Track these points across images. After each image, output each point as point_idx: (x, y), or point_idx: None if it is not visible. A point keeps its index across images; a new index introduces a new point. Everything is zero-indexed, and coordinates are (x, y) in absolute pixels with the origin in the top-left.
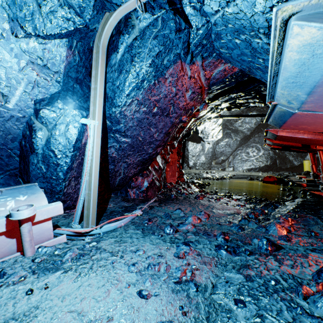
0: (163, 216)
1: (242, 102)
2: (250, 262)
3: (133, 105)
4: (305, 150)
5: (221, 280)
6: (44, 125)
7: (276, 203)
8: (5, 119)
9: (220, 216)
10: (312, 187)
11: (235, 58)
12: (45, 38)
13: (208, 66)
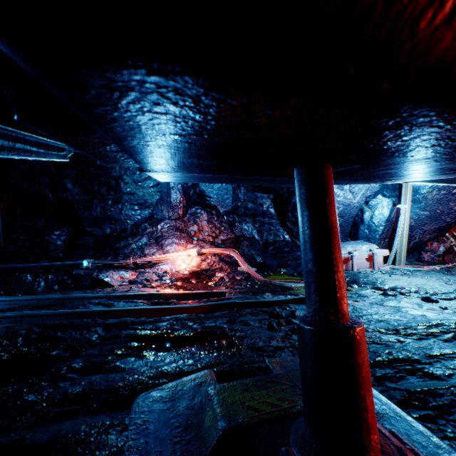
0: None
1: None
2: None
3: (433, 191)
4: None
5: None
6: (369, 209)
7: None
8: (351, 208)
9: None
10: None
11: None
12: None
13: None
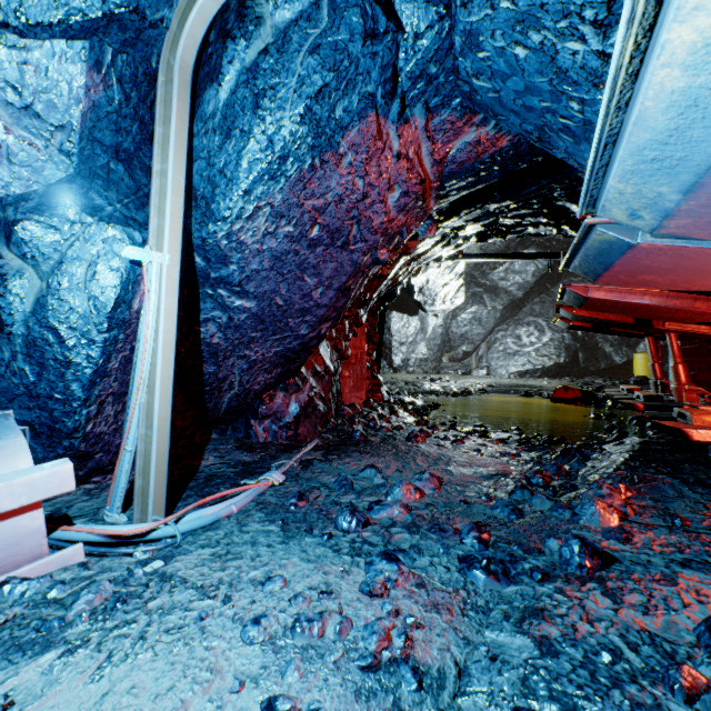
0: (334, 485)
1: (511, 223)
2: (546, 600)
3: (261, 218)
4: (640, 331)
5: (479, 655)
6: (28, 264)
7: (585, 448)
8: None
9: (466, 481)
10: (657, 412)
11: (509, 103)
12: (24, 32)
13: (441, 132)
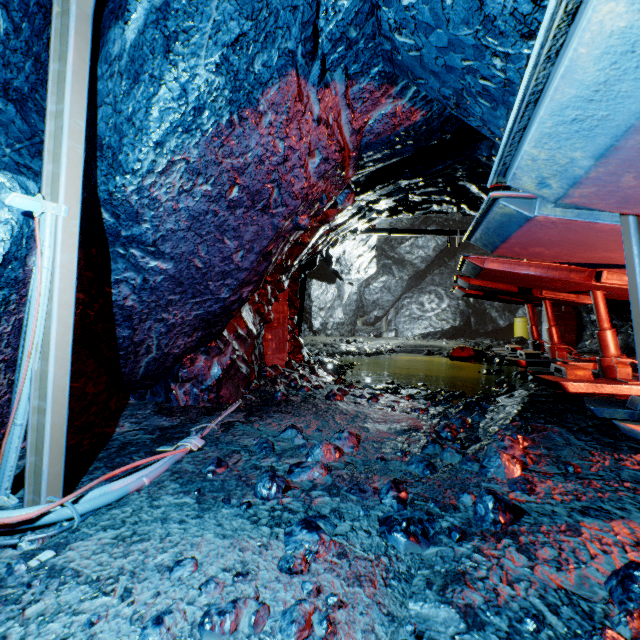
0: (254, 448)
1: (419, 199)
2: (466, 562)
3: (175, 173)
4: (522, 298)
5: (405, 632)
6: None
7: (482, 401)
8: None
9: (382, 438)
10: (538, 368)
11: (430, 63)
12: None
13: (360, 100)
